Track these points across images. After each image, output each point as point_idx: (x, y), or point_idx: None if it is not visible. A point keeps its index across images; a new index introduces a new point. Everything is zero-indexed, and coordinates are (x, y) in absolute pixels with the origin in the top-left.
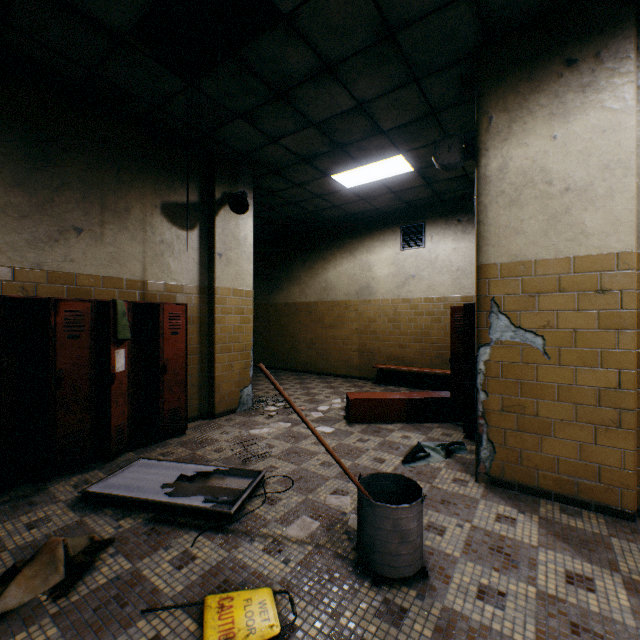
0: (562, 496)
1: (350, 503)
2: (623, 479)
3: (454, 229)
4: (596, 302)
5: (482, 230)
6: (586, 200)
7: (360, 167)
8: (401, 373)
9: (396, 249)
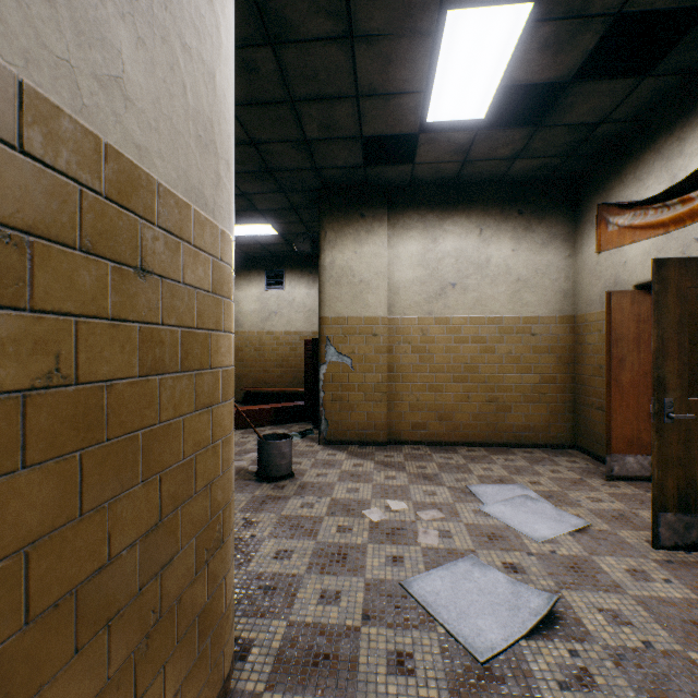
0: (359, 442)
1: (247, 463)
2: (383, 426)
3: (307, 278)
4: (373, 340)
5: (322, 297)
6: (369, 288)
7: (236, 225)
8: (266, 394)
9: (261, 289)
